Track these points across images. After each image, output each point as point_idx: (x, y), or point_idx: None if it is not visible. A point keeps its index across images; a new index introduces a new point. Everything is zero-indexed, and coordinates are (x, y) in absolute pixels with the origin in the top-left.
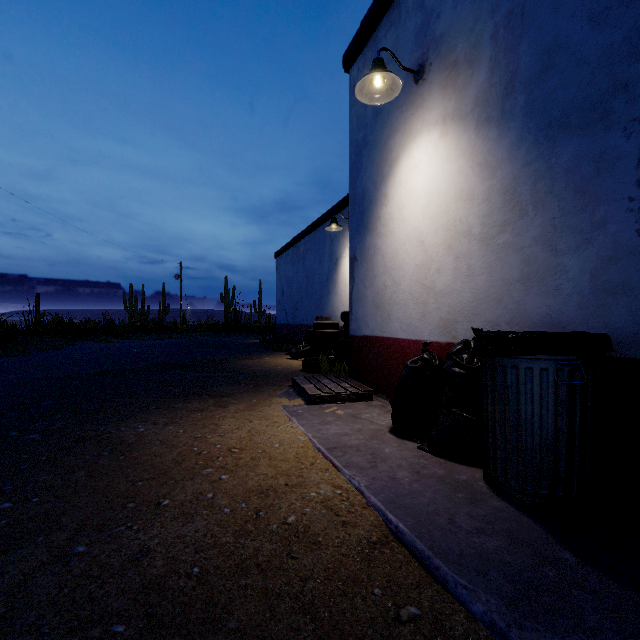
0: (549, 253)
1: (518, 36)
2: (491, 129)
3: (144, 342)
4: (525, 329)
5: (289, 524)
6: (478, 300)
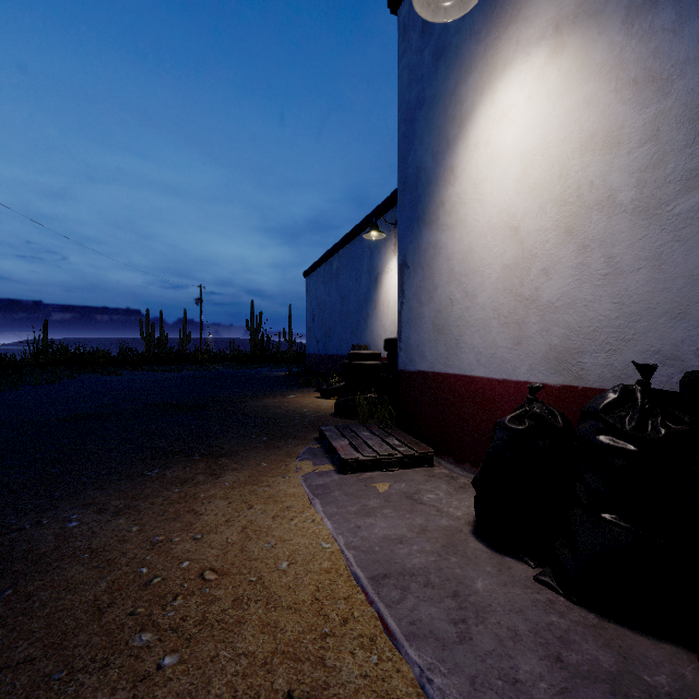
0: None
1: None
2: (660, 12)
3: (158, 374)
4: None
5: None
6: (630, 315)
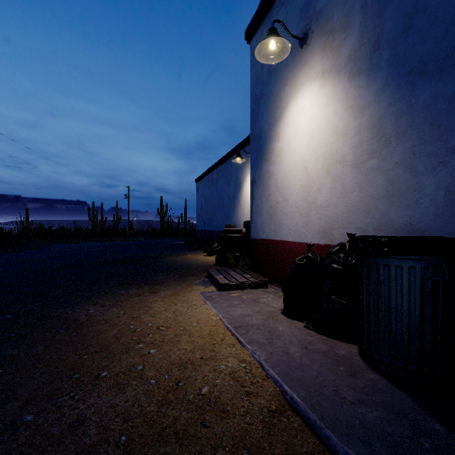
0: (409, 174)
1: (383, 5)
2: (361, 79)
3: (102, 243)
4: (389, 234)
5: (203, 394)
6: (350, 212)
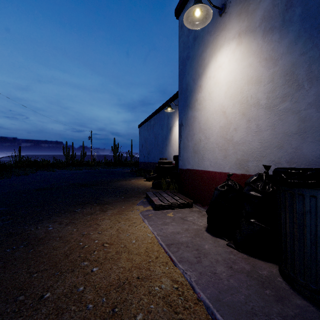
0: None
1: None
2: (274, 34)
3: (72, 171)
4: (301, 166)
5: None
6: (264, 147)
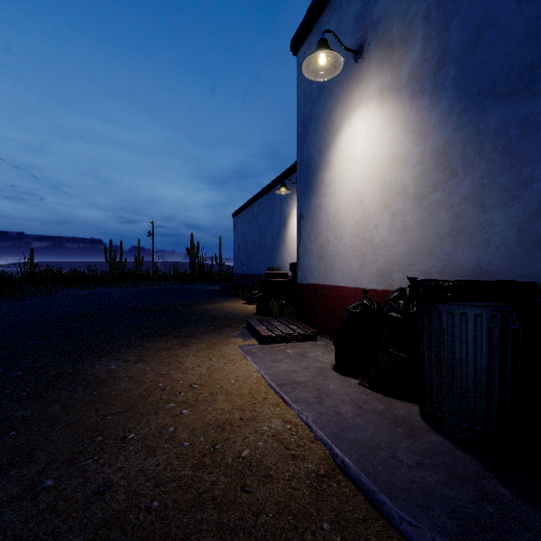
0: (478, 209)
1: (449, 15)
2: (424, 99)
3: (122, 289)
4: (455, 278)
5: (243, 458)
6: (412, 252)
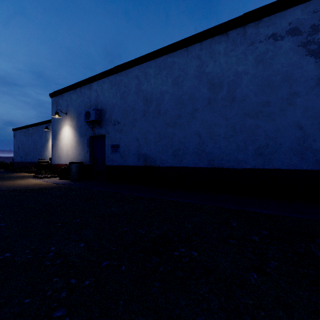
0: (81, 151)
1: (78, 120)
2: (76, 131)
3: None
4: (79, 161)
5: (40, 184)
6: (74, 157)
